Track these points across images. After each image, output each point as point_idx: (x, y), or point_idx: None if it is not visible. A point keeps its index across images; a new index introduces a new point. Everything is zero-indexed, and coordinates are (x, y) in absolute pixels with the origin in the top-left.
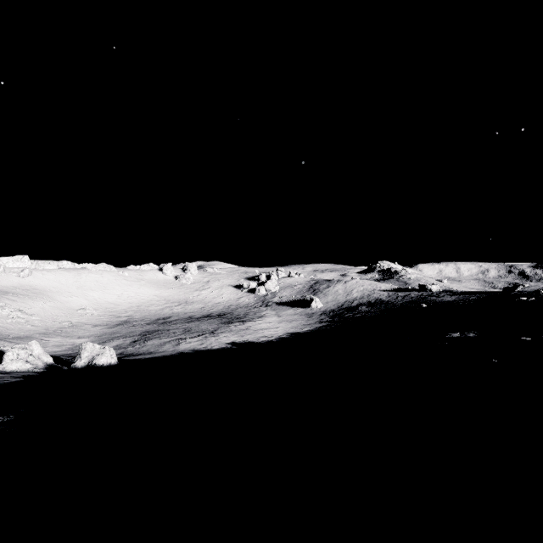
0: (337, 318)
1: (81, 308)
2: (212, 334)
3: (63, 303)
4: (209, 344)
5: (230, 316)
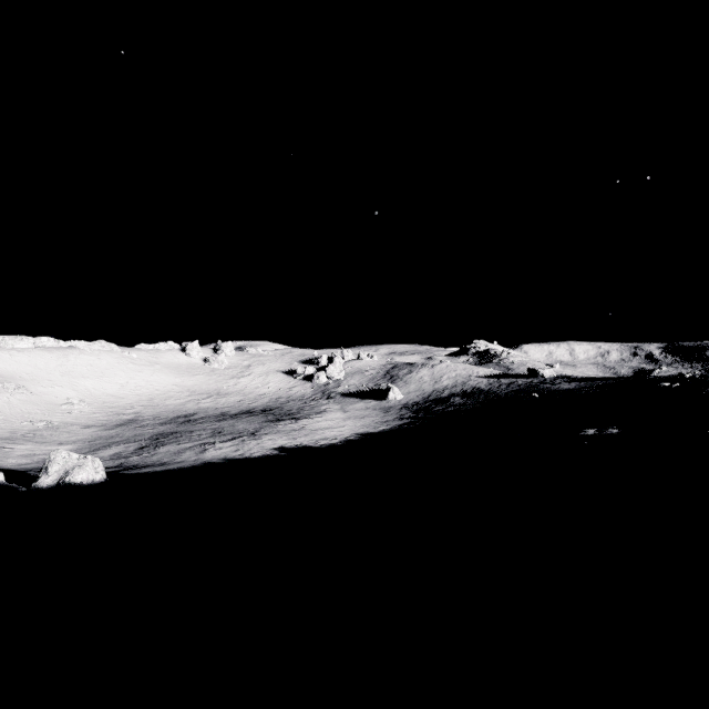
0: (422, 413)
1: (67, 402)
2: (252, 437)
3: (39, 395)
4: (247, 450)
5: (278, 411)
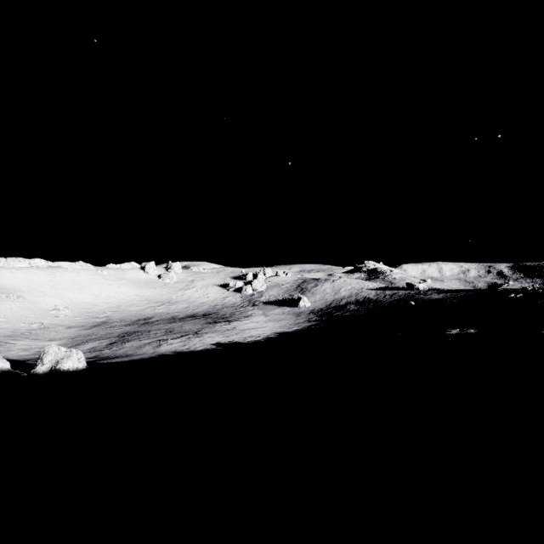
0: (325, 317)
1: (55, 309)
2: (196, 335)
3: (34, 303)
4: (192, 345)
5: (215, 315)
